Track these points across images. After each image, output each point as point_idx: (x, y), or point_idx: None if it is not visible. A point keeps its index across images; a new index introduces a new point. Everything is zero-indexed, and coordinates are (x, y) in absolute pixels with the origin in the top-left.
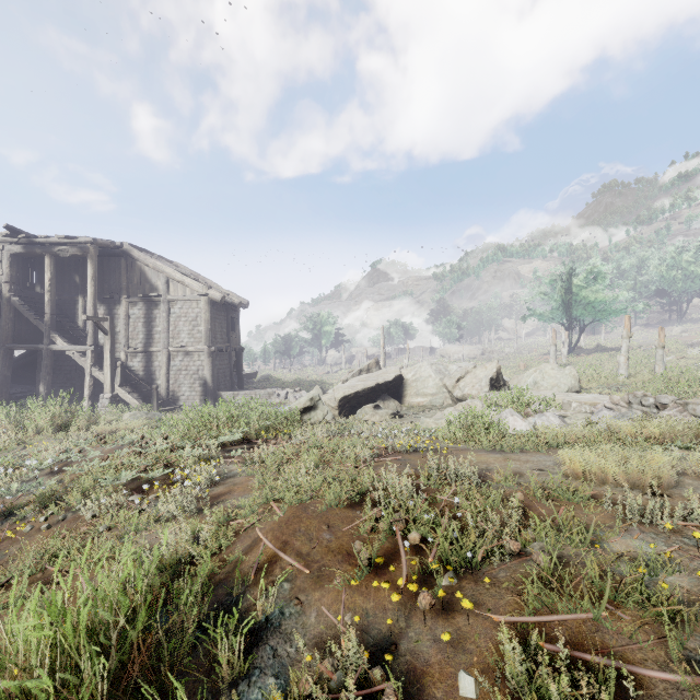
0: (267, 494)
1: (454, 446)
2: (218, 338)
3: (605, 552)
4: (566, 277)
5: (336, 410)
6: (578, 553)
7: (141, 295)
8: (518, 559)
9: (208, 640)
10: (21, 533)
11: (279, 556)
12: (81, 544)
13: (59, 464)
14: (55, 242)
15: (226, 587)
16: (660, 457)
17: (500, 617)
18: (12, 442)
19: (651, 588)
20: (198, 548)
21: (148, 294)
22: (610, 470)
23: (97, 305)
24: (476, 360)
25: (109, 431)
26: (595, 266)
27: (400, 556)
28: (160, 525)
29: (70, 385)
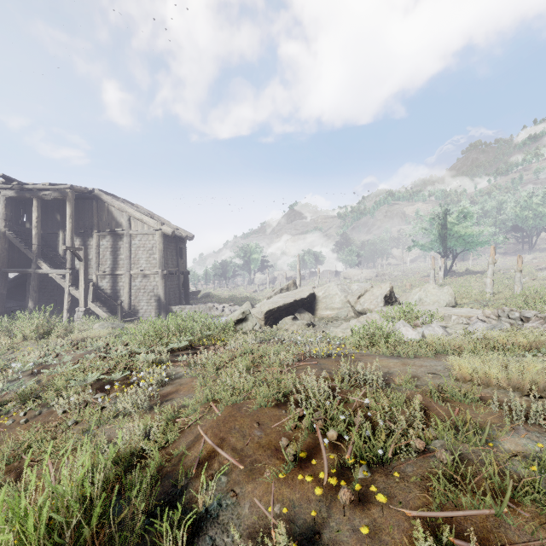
0: (207, 395)
1: (359, 352)
2: (169, 264)
3: (498, 450)
4: (442, 216)
5: (262, 321)
6: (474, 451)
7: (109, 230)
8: (423, 455)
9: (154, 532)
10: (4, 425)
11: (217, 451)
12: (52, 436)
13: (39, 366)
14: (40, 188)
15: (172, 480)
16: (534, 364)
17: (412, 512)
18: (3, 347)
19: (543, 486)
20: (149, 443)
21: (114, 229)
22: (494, 375)
23: (74, 238)
24: (371, 281)
25: (82, 338)
26: (465, 207)
27: (320, 450)
28: (118, 420)
29: (53, 301)
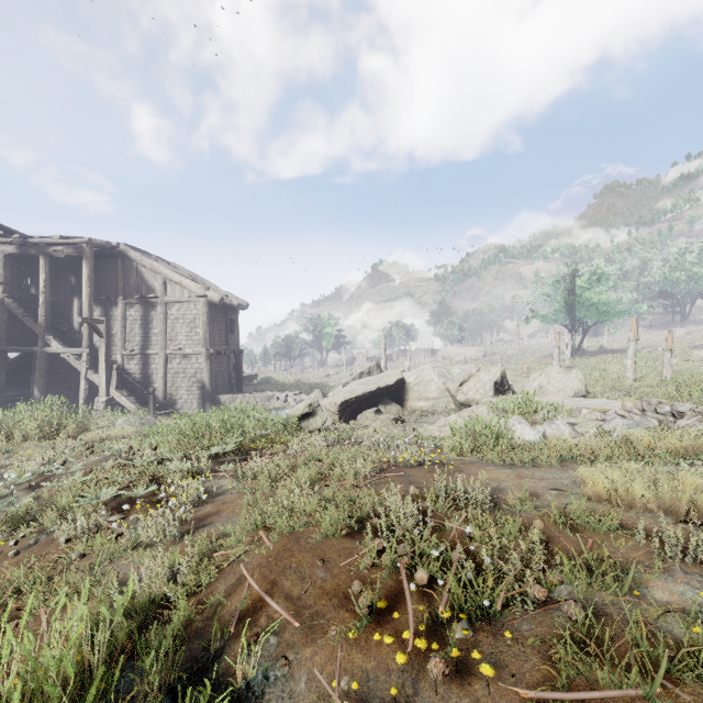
0: (256, 520)
1: (460, 458)
2: (216, 340)
3: (646, 601)
4: (569, 278)
5: (336, 415)
6: (614, 602)
7: (138, 297)
8: (544, 607)
9: None
10: None
11: (266, 600)
12: (50, 574)
13: (39, 477)
14: (49, 242)
15: (202, 642)
16: (693, 479)
17: (529, 692)
18: None
19: None
20: (175, 587)
21: (145, 296)
22: (639, 494)
23: (93, 307)
24: (478, 362)
25: (100, 438)
26: (599, 267)
27: (405, 597)
28: (138, 552)
29: (66, 388)
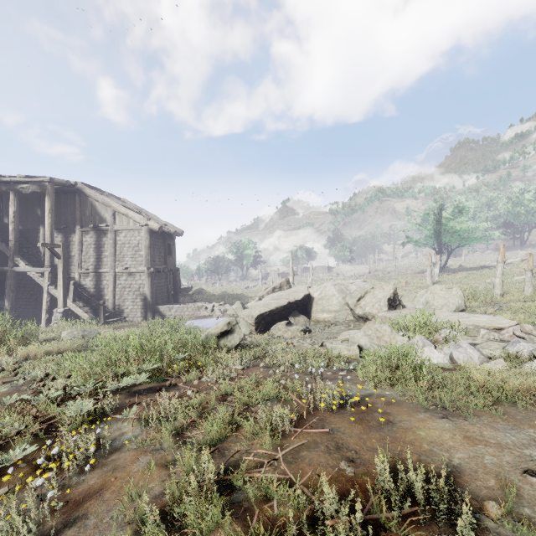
0: None
1: (380, 393)
2: (156, 261)
3: None
4: (437, 211)
5: (253, 326)
6: None
7: (92, 226)
8: None
9: None
10: None
11: None
12: None
13: None
14: (18, 181)
15: None
16: None
17: None
18: None
19: None
20: None
21: (97, 225)
22: None
23: (56, 234)
24: (365, 277)
25: (36, 354)
26: (460, 203)
27: None
28: None
29: (33, 300)
